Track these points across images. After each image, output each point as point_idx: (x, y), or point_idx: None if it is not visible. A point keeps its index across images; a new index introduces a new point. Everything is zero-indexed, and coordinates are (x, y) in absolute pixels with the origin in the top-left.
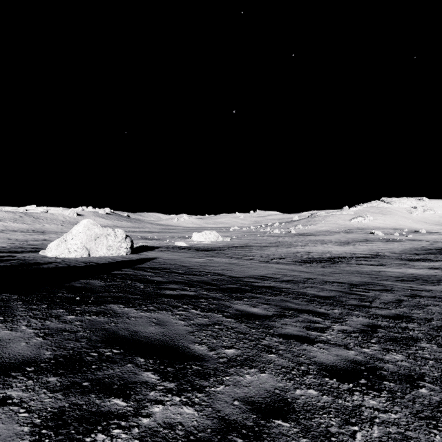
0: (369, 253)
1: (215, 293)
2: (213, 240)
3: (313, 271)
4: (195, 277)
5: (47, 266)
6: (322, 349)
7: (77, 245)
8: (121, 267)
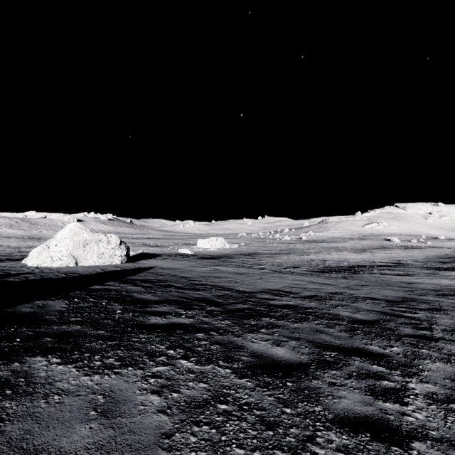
0: (389, 261)
1: (220, 320)
2: (219, 247)
3: (336, 282)
4: (196, 294)
5: (13, 279)
6: None
7: (61, 252)
8: (106, 280)
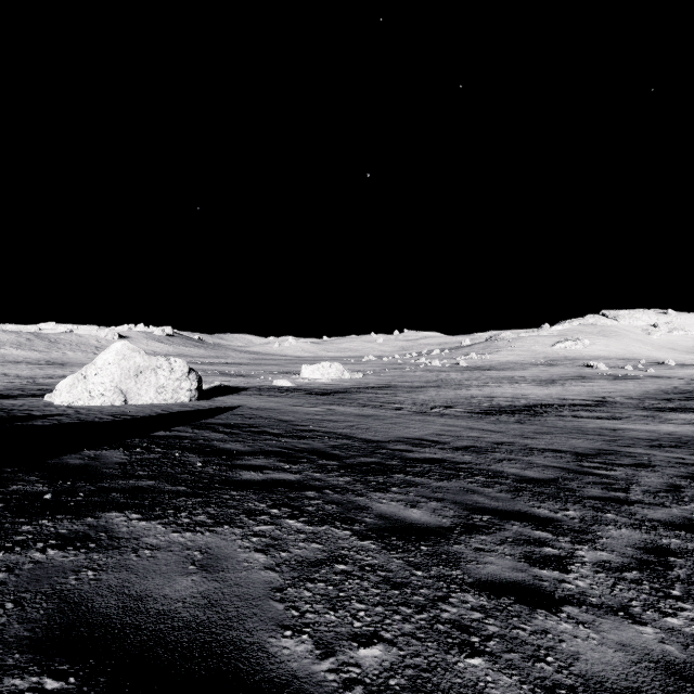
0: (589, 397)
1: (336, 477)
2: (334, 377)
3: (505, 429)
4: (302, 443)
5: (41, 423)
6: (581, 625)
7: (104, 385)
8: (173, 424)
